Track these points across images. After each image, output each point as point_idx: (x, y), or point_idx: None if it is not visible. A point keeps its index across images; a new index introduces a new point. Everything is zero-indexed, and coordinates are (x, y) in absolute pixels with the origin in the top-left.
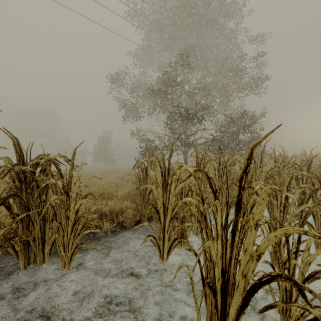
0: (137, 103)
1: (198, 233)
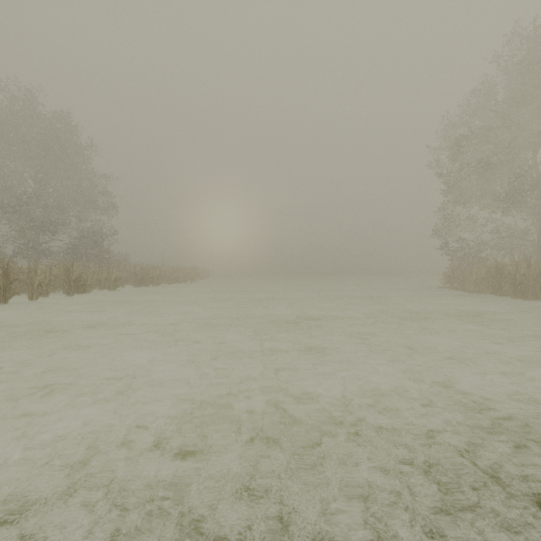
0: None
1: (60, 291)
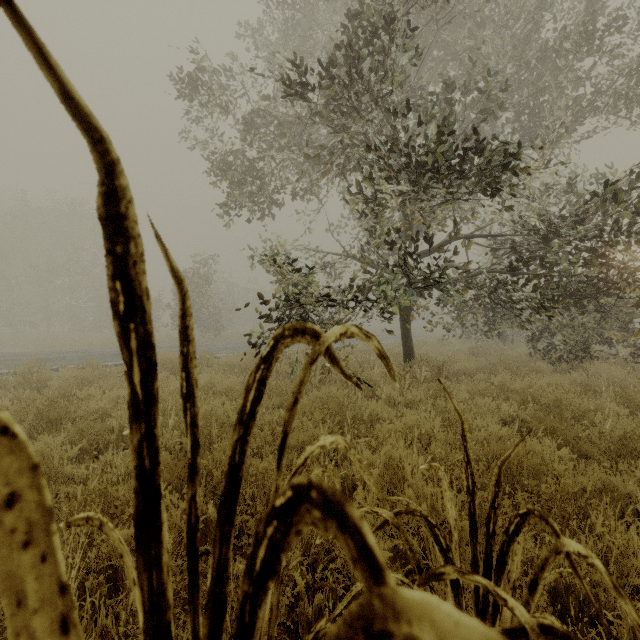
0: (262, 159)
1: None
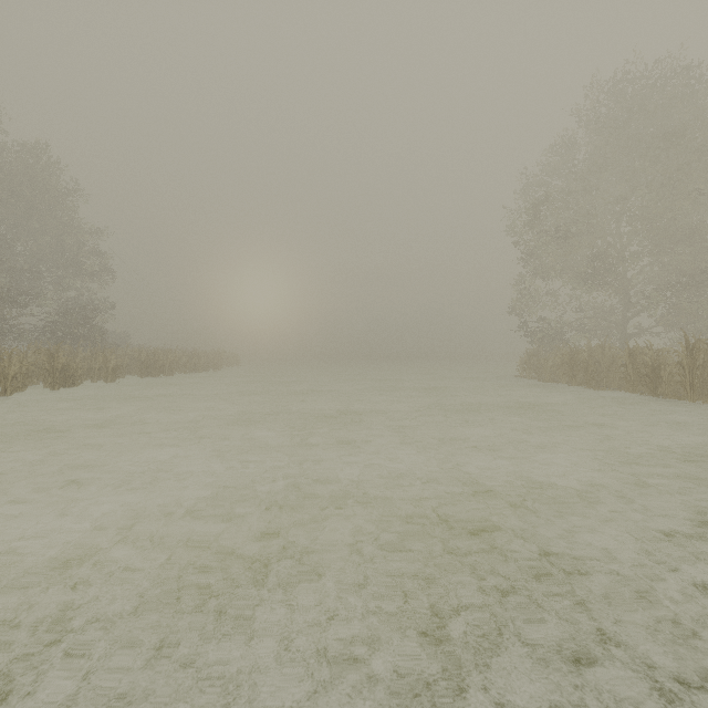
0: None
1: (38, 384)
